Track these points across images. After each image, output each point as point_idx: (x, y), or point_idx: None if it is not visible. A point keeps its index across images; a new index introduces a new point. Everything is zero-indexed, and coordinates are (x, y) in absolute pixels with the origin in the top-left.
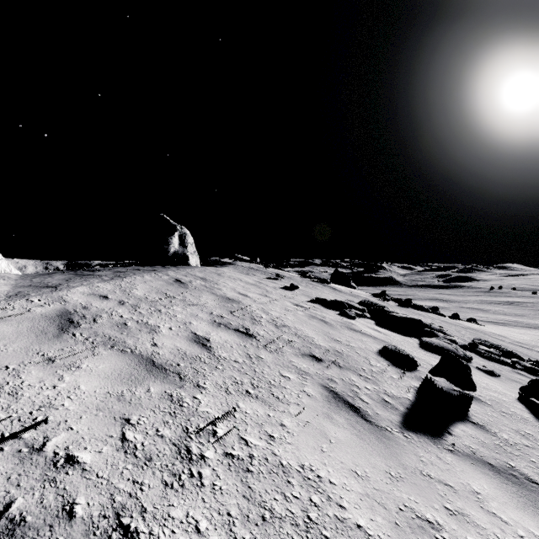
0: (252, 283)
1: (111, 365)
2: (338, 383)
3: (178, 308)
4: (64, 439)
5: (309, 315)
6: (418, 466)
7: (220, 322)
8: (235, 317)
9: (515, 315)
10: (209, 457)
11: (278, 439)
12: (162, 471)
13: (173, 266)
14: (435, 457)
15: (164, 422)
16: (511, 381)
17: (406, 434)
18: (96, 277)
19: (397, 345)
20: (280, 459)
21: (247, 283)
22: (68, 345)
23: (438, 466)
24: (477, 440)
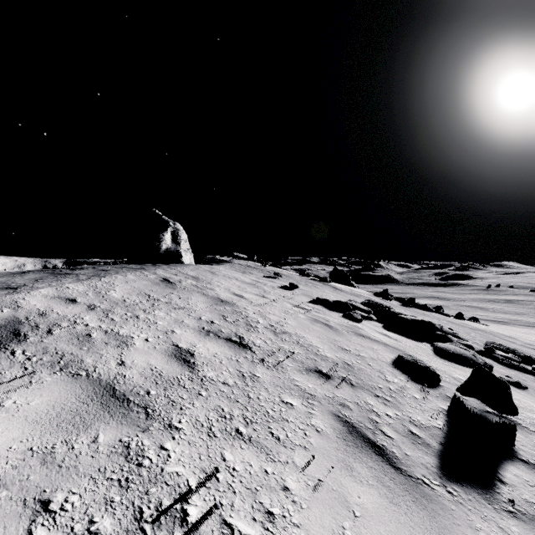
0: (248, 282)
1: (51, 398)
2: (353, 409)
3: (161, 313)
4: None
5: (311, 318)
6: None
7: (209, 330)
8: (227, 323)
9: (515, 313)
10: None
11: (279, 518)
12: None
13: (164, 264)
14: (497, 529)
15: (106, 501)
16: None
17: (450, 489)
18: (72, 276)
19: (413, 354)
20: None
21: (243, 282)
22: None
23: None
24: None
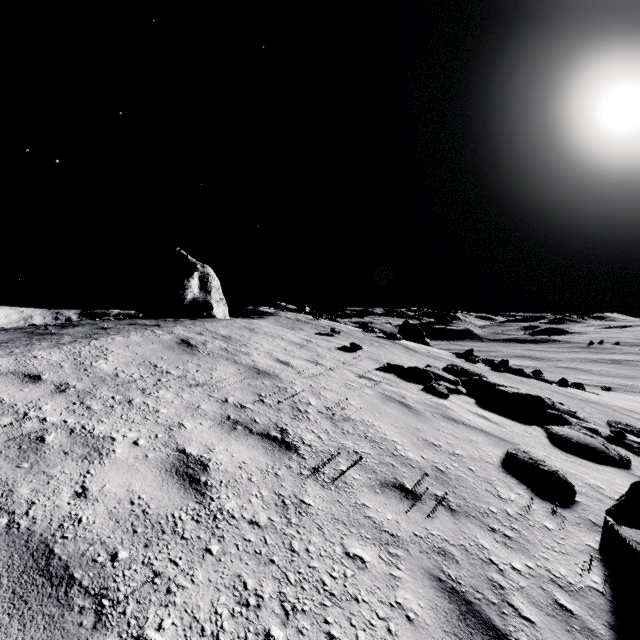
0: (297, 342)
1: None
2: (460, 562)
3: (168, 394)
4: None
5: (382, 395)
6: None
7: (236, 420)
8: (265, 407)
9: (625, 377)
10: None
11: None
12: None
13: (190, 318)
14: None
15: None
16: None
17: None
18: (52, 338)
19: (528, 450)
20: None
21: (290, 342)
22: None
23: None
24: None
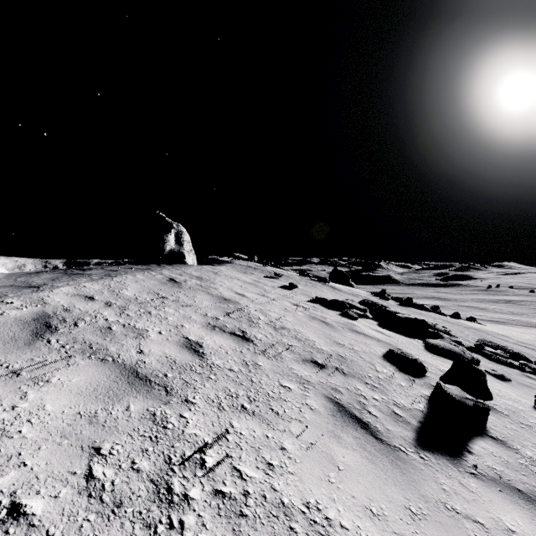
0: (249, 282)
1: (87, 377)
2: (344, 393)
3: (170, 310)
4: (12, 480)
5: (309, 316)
6: (440, 498)
7: (214, 325)
8: (231, 319)
9: (514, 313)
10: (194, 498)
11: (278, 467)
12: (134, 521)
13: (168, 265)
14: (458, 484)
15: (143, 450)
16: (523, 386)
17: (422, 455)
18: (85, 276)
19: (403, 349)
20: (281, 496)
21: (244, 282)
22: (40, 354)
23: (463, 495)
24: (500, 460)
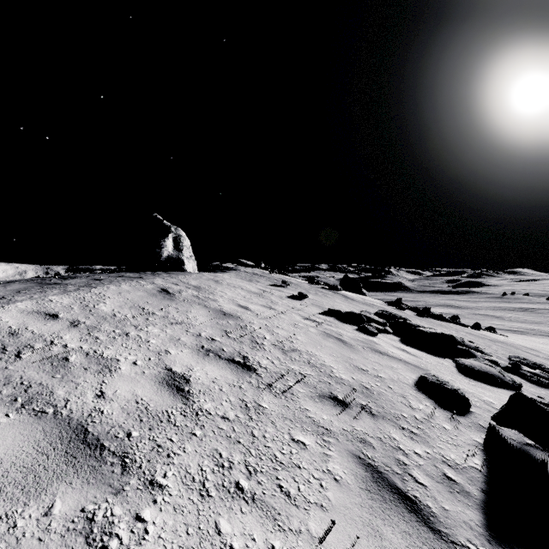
0: (255, 292)
1: (1, 448)
2: (376, 447)
3: (155, 329)
4: None
5: (323, 332)
6: None
7: (209, 349)
8: (230, 340)
9: (532, 322)
10: None
11: None
12: None
13: (165, 272)
14: None
15: None
16: None
17: None
18: (59, 287)
19: (437, 375)
20: None
21: (249, 292)
22: None
23: None
24: None
